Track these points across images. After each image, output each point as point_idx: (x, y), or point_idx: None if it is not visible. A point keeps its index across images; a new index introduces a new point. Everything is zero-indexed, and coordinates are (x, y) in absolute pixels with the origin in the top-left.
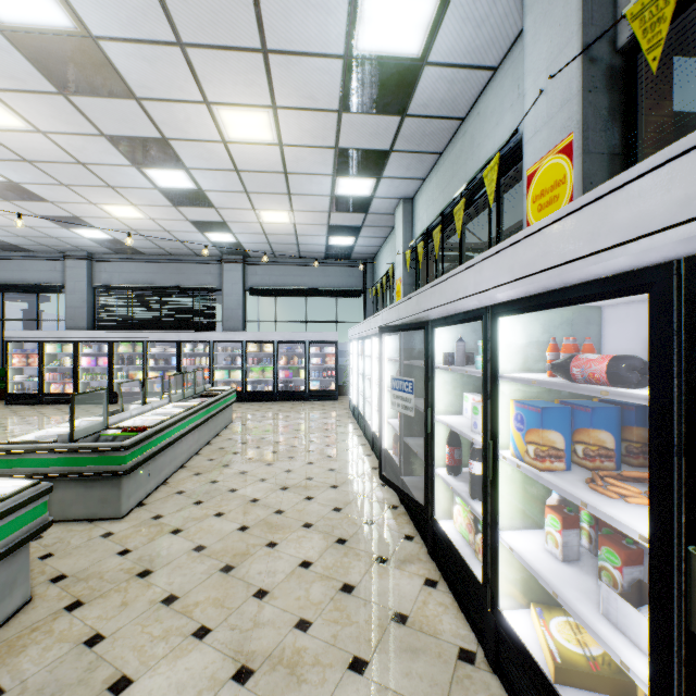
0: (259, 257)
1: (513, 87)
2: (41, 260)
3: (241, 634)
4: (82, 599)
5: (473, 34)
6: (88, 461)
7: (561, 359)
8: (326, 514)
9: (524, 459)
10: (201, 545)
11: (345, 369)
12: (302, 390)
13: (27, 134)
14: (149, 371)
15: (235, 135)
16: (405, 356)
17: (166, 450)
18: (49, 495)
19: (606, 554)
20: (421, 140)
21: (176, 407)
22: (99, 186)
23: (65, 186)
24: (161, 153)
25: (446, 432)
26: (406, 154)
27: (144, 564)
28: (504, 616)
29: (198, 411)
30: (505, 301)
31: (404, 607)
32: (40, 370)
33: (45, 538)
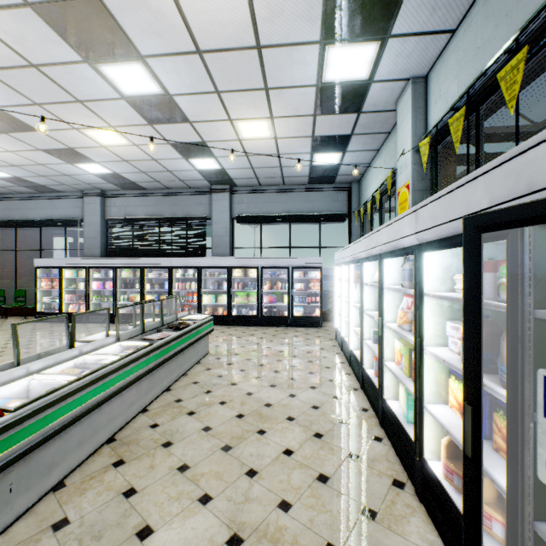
0: (245, 186)
1: None
2: (67, 199)
3: None
4: None
5: None
6: None
7: None
8: None
9: None
10: None
11: (328, 294)
12: (286, 316)
13: None
14: (146, 294)
15: None
16: (535, 296)
17: (68, 430)
18: None
19: None
20: None
21: (128, 345)
22: (69, 102)
23: (39, 106)
24: (105, 32)
25: None
26: None
27: None
28: None
29: (141, 357)
30: None
31: None
32: (60, 292)
33: None
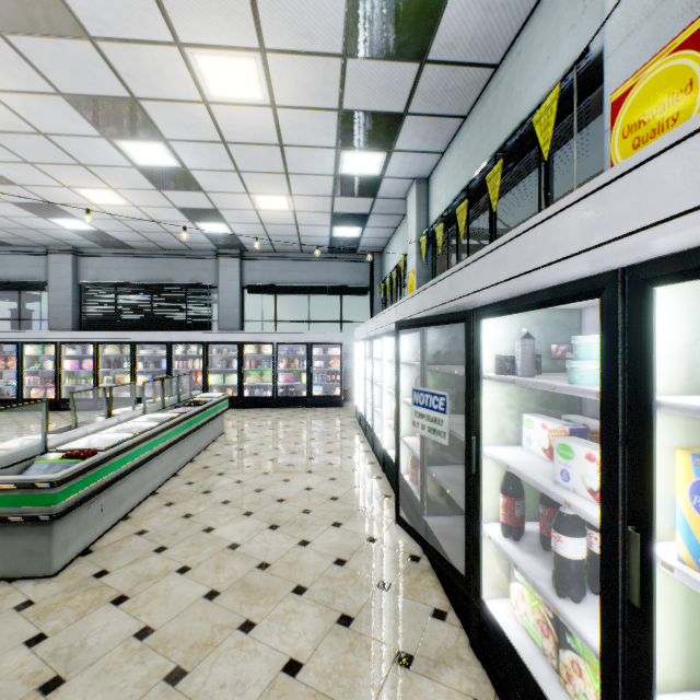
0: (257, 251)
1: (575, 1)
2: (23, 255)
3: None
4: None
5: None
6: (5, 501)
7: None
8: (325, 571)
9: None
10: (148, 626)
11: (350, 372)
12: (304, 396)
13: None
14: (138, 375)
15: (218, 92)
16: (428, 359)
17: (129, 476)
18: None
19: None
20: (442, 99)
21: (153, 418)
22: (69, 164)
23: (31, 164)
24: (133, 119)
25: (497, 471)
26: (423, 119)
27: (55, 666)
28: None
29: (175, 425)
30: (680, 251)
31: None
32: (19, 373)
33: None
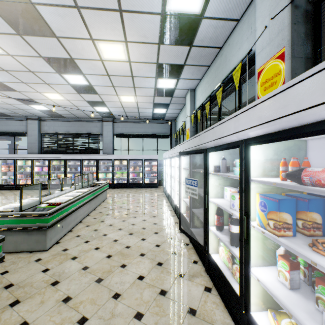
0: (120, 119)
1: (248, 28)
2: (16, 120)
3: (104, 322)
4: (19, 299)
5: (228, 1)
6: (29, 221)
7: (293, 170)
8: (152, 248)
9: (266, 228)
10: (86, 266)
11: (161, 172)
12: (141, 183)
13: (3, 56)
14: (67, 173)
15: (107, 56)
16: (192, 167)
17: (72, 214)
18: (9, 238)
19: (321, 289)
20: (199, 59)
21: (78, 192)
22: (41, 83)
23: (24, 83)
24: (70, 66)
25: (215, 207)
26: (192, 67)
27: (55, 278)
28: (253, 318)
29: (88, 194)
30: (254, 136)
31: (194, 304)
32: (15, 173)
33: (5, 262)
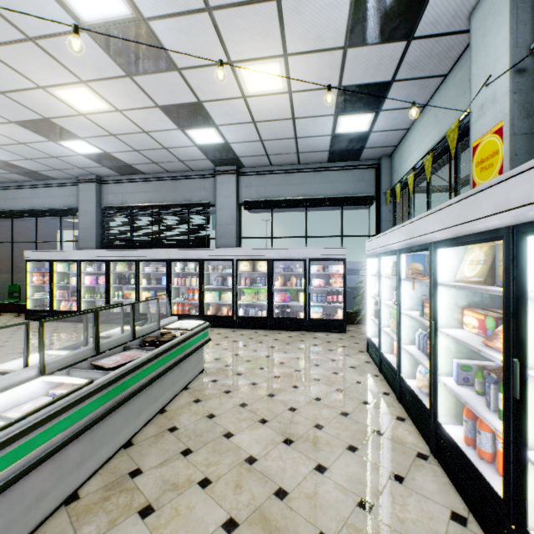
0: (253, 166)
1: None
2: (62, 186)
3: None
4: None
5: None
6: None
7: None
8: None
9: None
10: None
11: (352, 291)
12: (301, 318)
13: None
14: (142, 291)
15: None
16: None
17: None
18: None
19: None
20: None
21: None
22: (17, 41)
23: None
24: None
25: None
26: None
27: None
28: None
29: (58, 413)
30: None
31: None
32: (51, 288)
33: None
